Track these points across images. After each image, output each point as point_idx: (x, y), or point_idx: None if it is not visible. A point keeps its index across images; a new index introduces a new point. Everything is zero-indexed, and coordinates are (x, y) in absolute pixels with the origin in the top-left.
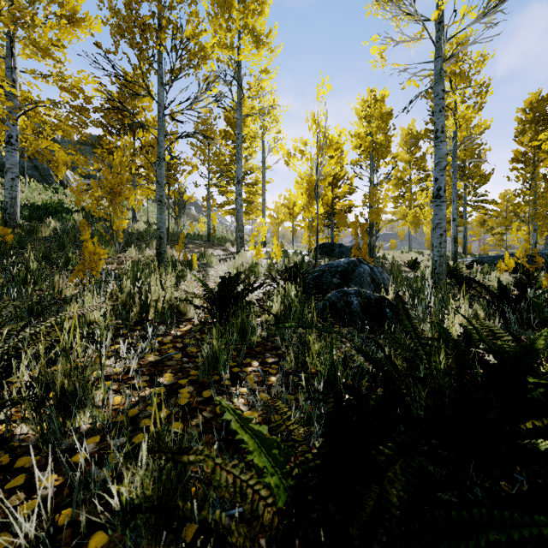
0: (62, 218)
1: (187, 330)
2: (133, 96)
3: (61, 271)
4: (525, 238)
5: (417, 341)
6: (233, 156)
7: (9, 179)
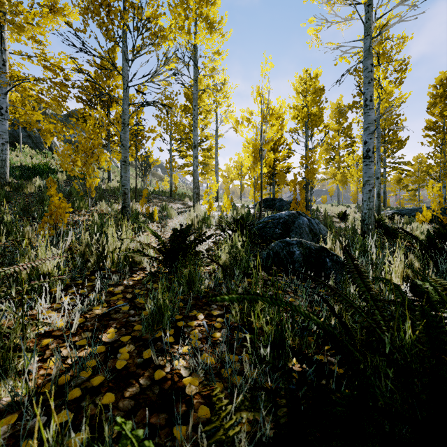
0: (47, 178)
1: (139, 280)
2: (108, 76)
3: (37, 223)
4: (439, 193)
5: (372, 303)
6: (191, 126)
7: (0, 144)
